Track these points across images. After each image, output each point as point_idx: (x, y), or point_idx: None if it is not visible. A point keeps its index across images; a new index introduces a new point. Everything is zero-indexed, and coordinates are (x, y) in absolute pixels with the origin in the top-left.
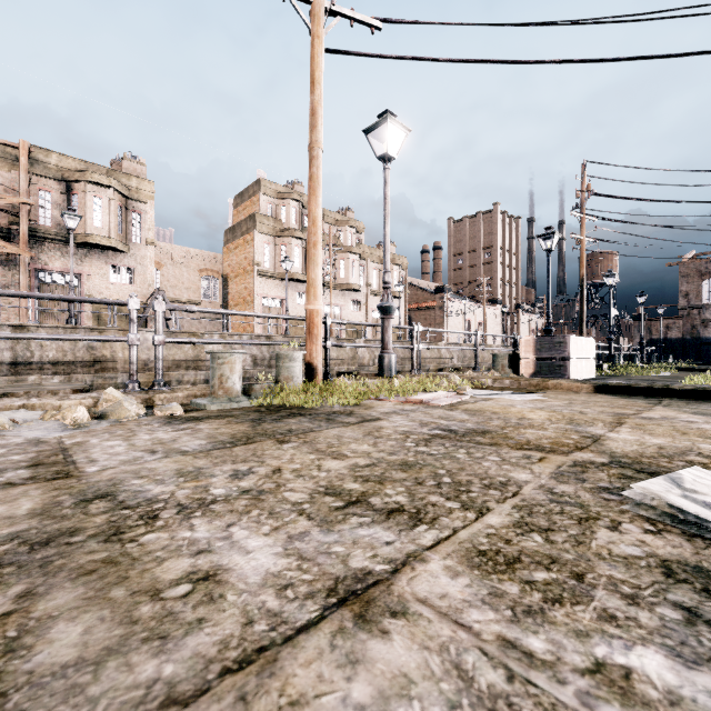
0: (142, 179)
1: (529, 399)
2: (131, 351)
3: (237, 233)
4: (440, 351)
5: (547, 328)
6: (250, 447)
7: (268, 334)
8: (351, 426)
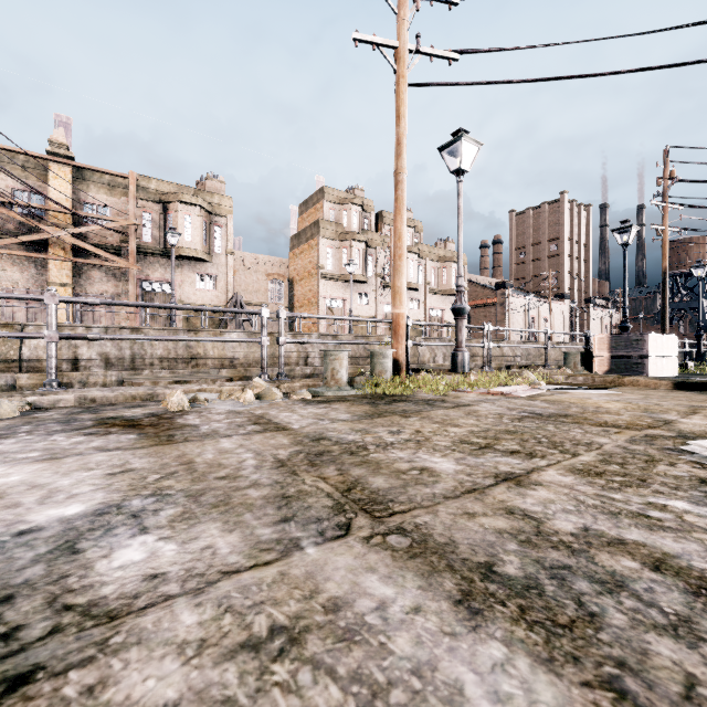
0: (223, 196)
1: (604, 393)
2: (263, 350)
3: (302, 239)
4: (502, 349)
5: (623, 325)
6: (385, 419)
7: (334, 334)
8: (451, 409)
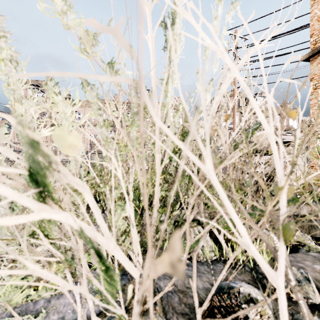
0: None
1: None
2: None
3: None
4: None
5: None
6: None
7: None
8: None
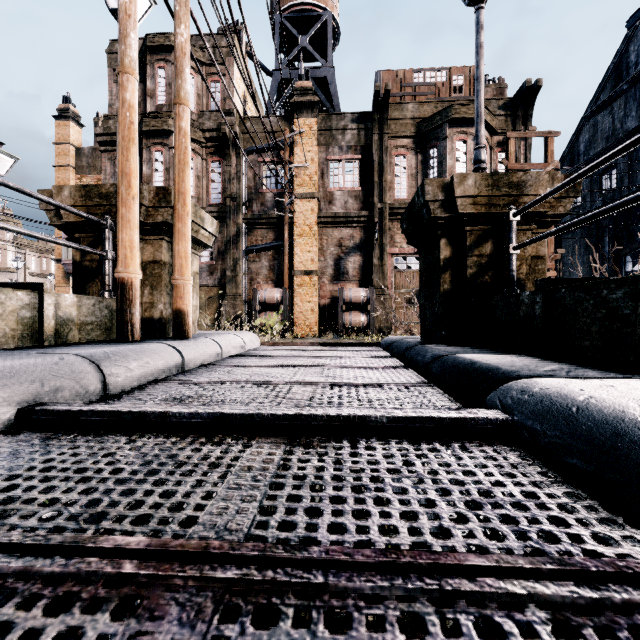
0: None
1: None
2: None
3: None
4: None
5: None
6: None
7: None
8: None
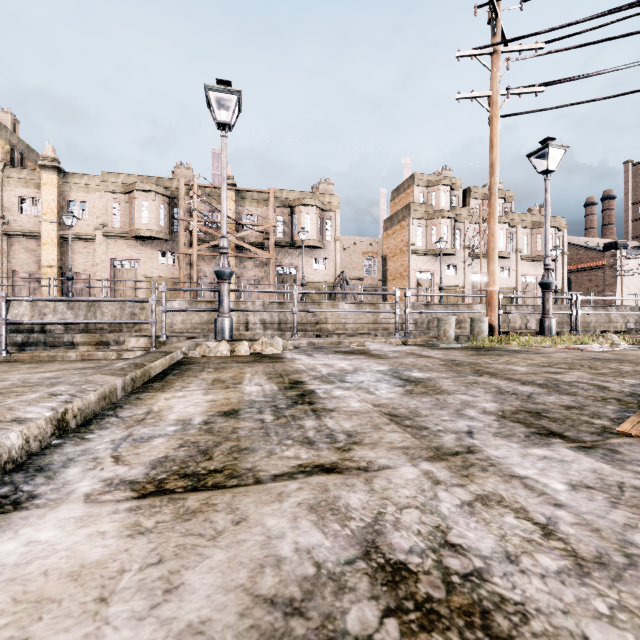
0: (332, 195)
1: None
2: (396, 317)
3: (394, 221)
4: (609, 315)
5: None
6: (487, 356)
7: (426, 303)
8: (531, 354)
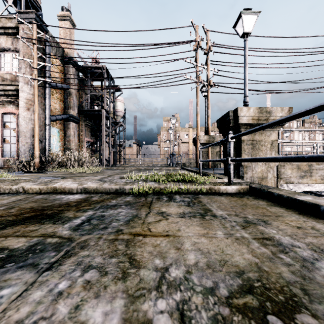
0: None
1: None
2: None
3: None
4: None
5: None
6: None
7: None
8: None
